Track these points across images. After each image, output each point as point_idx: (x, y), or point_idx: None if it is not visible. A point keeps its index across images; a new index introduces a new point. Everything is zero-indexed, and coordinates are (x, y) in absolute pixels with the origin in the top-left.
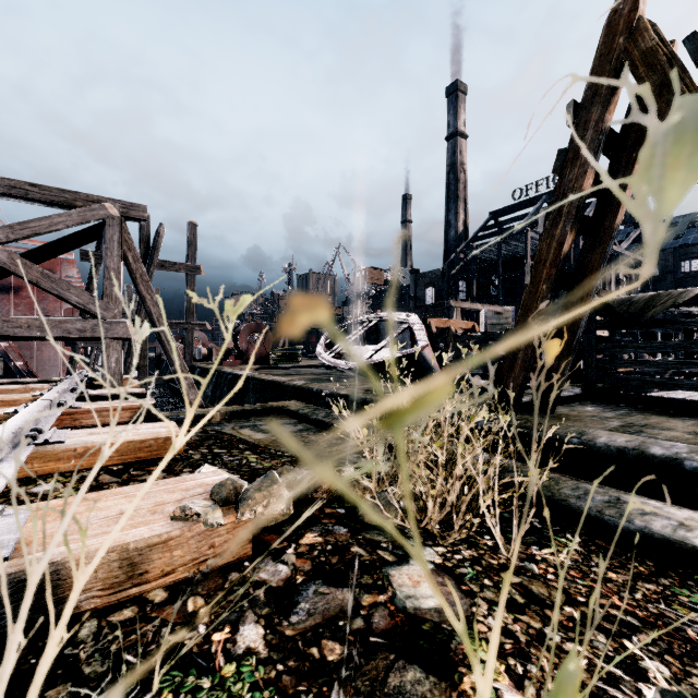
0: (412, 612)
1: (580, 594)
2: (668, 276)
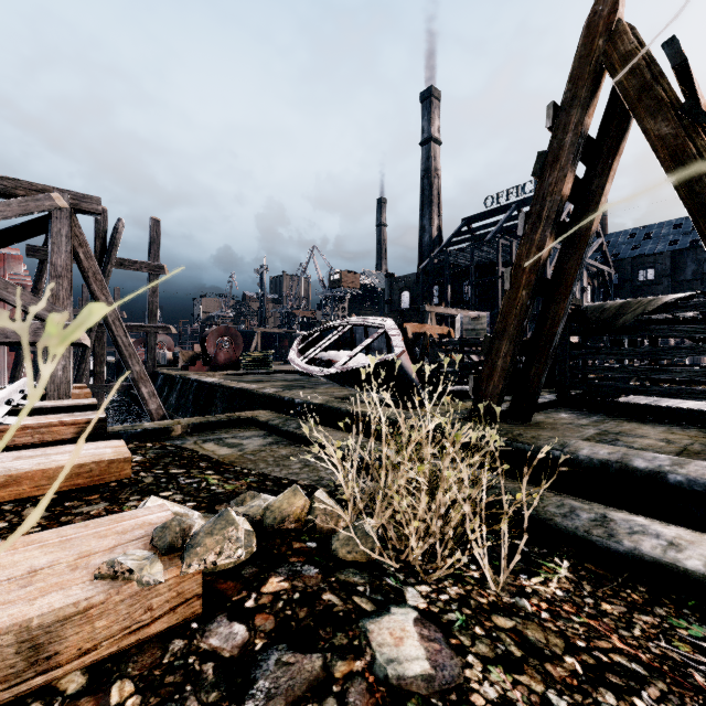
0: (395, 683)
1: (579, 637)
2: (626, 284)
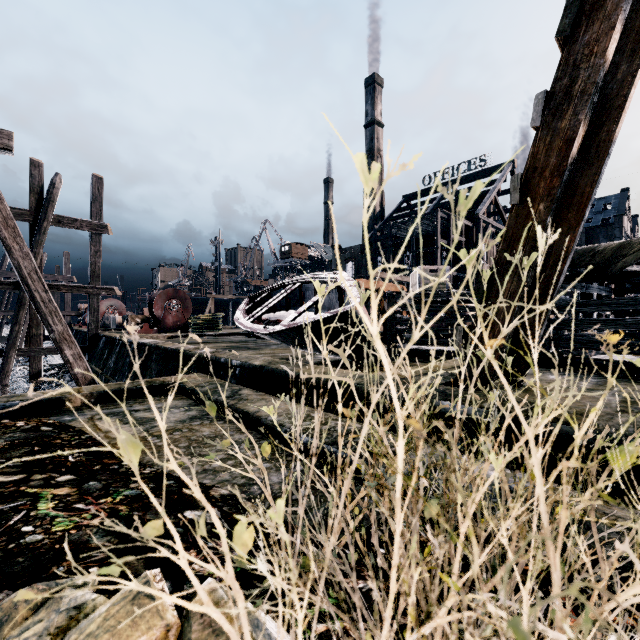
0: None
1: None
2: None
